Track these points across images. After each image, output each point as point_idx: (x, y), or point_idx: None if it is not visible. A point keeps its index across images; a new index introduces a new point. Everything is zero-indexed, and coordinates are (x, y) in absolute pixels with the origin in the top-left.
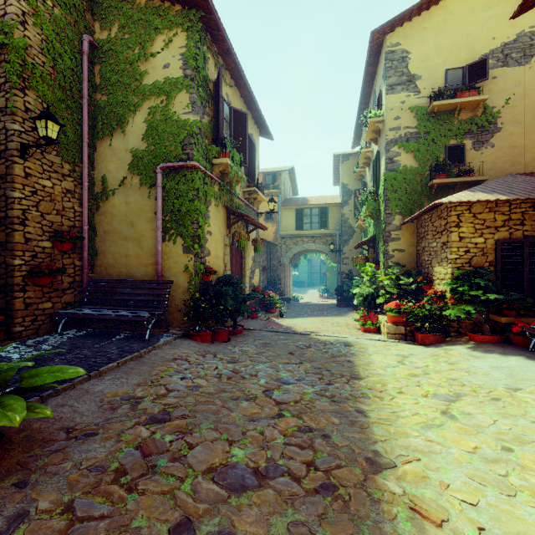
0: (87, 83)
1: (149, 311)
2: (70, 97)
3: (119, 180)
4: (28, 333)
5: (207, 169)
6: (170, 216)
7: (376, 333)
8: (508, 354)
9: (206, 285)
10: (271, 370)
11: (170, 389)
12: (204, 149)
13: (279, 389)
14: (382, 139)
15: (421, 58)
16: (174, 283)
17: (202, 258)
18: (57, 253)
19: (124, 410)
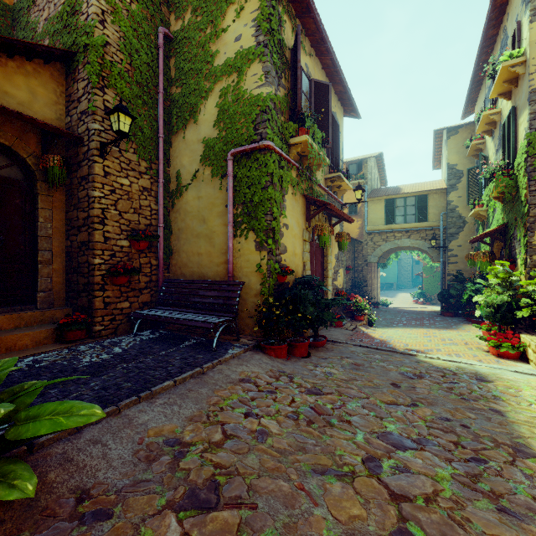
0: (162, 76)
1: (218, 316)
2: (147, 93)
3: (191, 174)
4: (107, 333)
5: (283, 150)
6: (242, 208)
7: (519, 361)
8: None
9: (281, 287)
10: (370, 414)
11: (228, 432)
12: (279, 127)
13: (390, 458)
14: (521, 88)
15: None
16: (245, 285)
17: (277, 256)
18: (134, 252)
19: (162, 466)
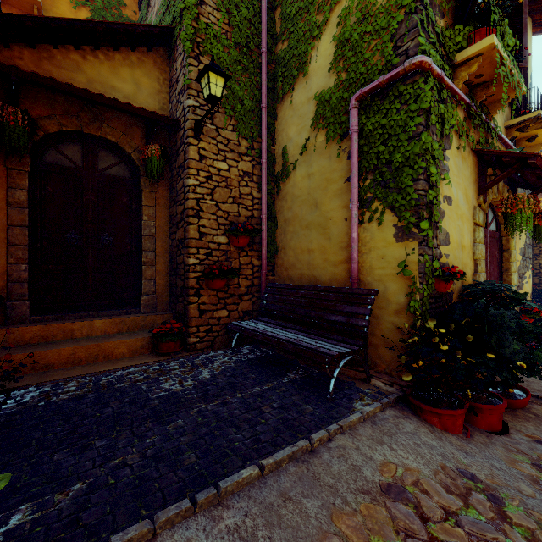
0: (265, 32)
1: (336, 340)
2: (247, 56)
3: (300, 146)
4: (202, 346)
5: (445, 73)
6: (372, 178)
7: None
8: None
9: (440, 300)
10: None
11: None
12: (437, 37)
13: None
14: None
15: None
16: (378, 295)
17: (434, 248)
18: (233, 250)
19: None
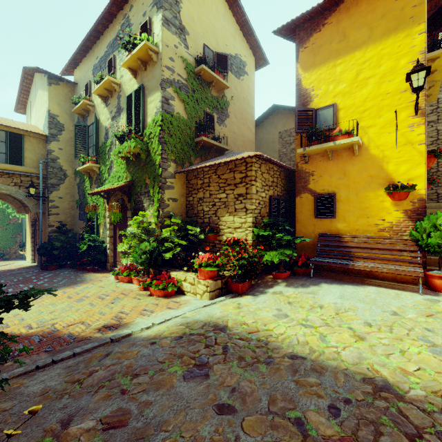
0: None
1: None
2: None
3: None
4: None
5: None
6: None
7: (179, 295)
8: (317, 284)
9: None
10: None
11: None
12: None
13: None
14: (152, 73)
15: (189, 17)
16: None
17: None
18: None
19: None
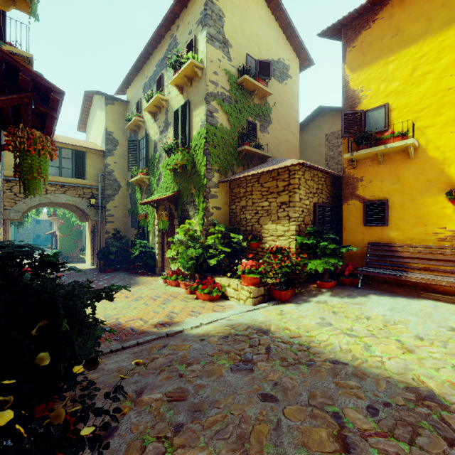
0: None
1: None
2: None
3: None
4: None
5: None
6: None
7: (223, 300)
8: (365, 295)
9: None
10: None
11: None
12: None
13: None
14: (198, 88)
15: (232, 29)
16: None
17: None
18: None
19: None
